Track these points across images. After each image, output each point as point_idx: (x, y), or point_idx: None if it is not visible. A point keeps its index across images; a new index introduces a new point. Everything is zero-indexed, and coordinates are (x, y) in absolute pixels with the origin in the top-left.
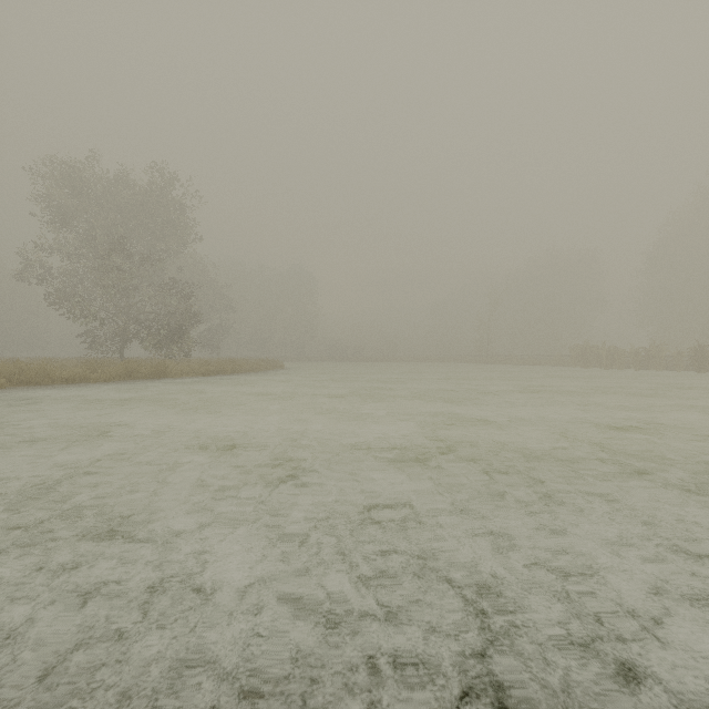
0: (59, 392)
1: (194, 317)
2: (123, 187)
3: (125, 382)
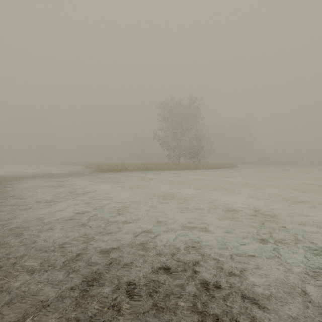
0: (176, 172)
1: (201, 147)
2: (180, 106)
3: (188, 170)
